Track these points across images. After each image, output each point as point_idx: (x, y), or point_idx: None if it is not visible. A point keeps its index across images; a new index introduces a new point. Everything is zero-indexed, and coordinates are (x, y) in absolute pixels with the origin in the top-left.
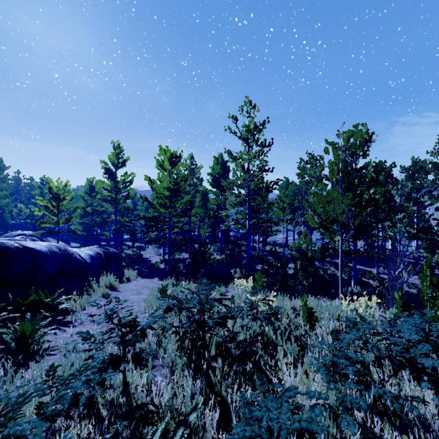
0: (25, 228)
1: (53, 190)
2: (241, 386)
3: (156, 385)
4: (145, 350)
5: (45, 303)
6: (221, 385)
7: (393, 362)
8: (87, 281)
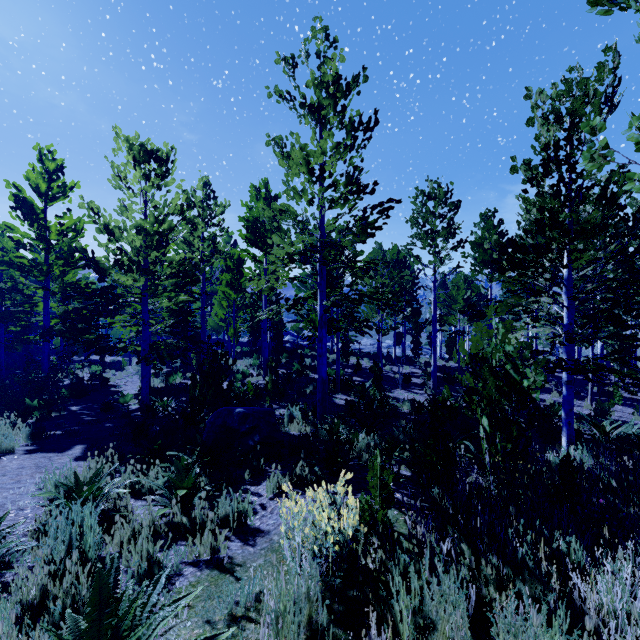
0: None
1: None
2: None
3: None
4: None
5: None
6: None
7: None
8: None
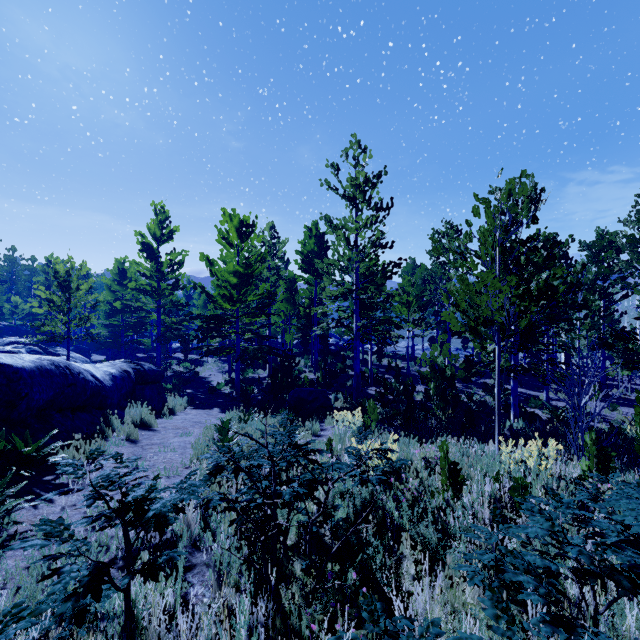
0: (23, 333)
1: (60, 275)
2: (336, 616)
3: (192, 605)
4: (181, 534)
5: (24, 455)
6: (302, 611)
7: (619, 584)
8: (104, 415)
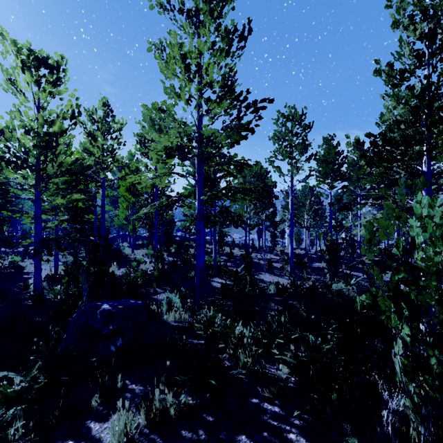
0: None
1: None
2: None
3: None
4: None
5: None
6: None
7: None
8: None
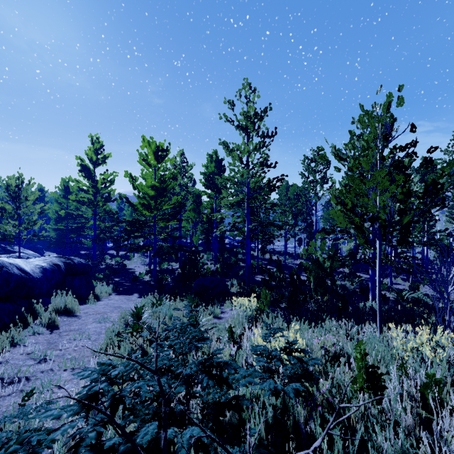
0: None
1: (11, 188)
2: None
3: None
4: None
5: None
6: None
7: None
8: (30, 304)
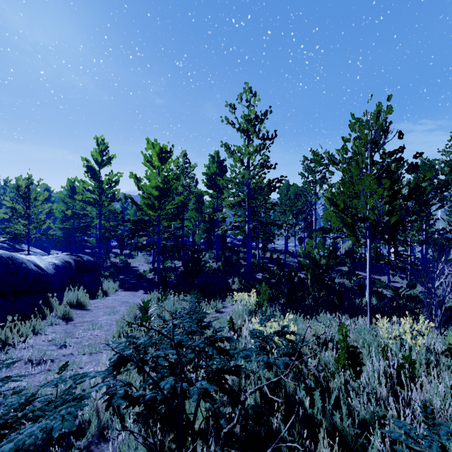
0: None
1: (21, 189)
2: None
3: None
4: (90, 420)
5: None
6: None
7: None
8: (46, 298)
